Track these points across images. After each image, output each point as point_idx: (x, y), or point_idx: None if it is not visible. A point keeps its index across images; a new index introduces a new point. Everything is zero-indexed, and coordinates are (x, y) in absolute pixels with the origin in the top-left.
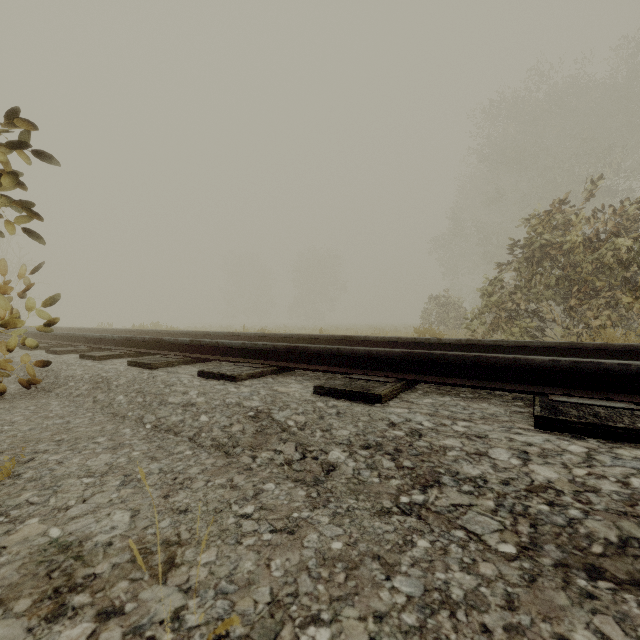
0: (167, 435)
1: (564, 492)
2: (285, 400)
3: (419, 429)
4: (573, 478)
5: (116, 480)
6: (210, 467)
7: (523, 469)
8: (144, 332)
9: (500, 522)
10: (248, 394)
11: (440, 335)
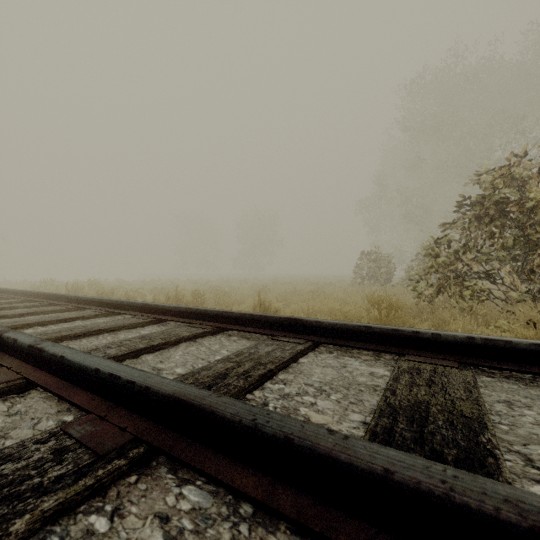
0: None
1: None
2: None
3: None
4: None
5: None
6: None
7: None
8: (58, 297)
9: None
10: None
11: (398, 305)
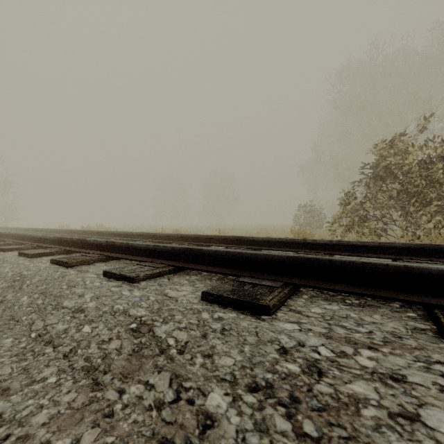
0: (45, 348)
1: None
2: (172, 308)
3: (317, 361)
4: None
5: None
6: (63, 410)
7: None
8: (85, 232)
9: None
10: (138, 299)
11: (311, 235)
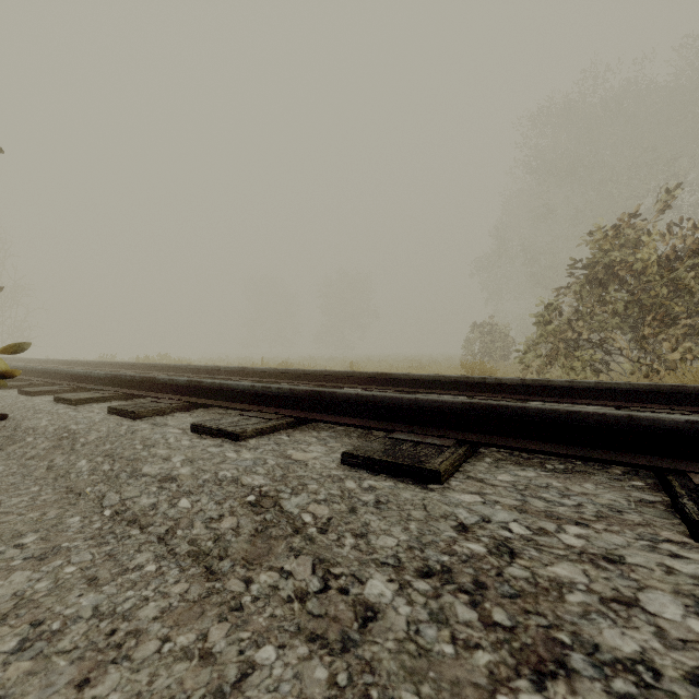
0: (129, 530)
1: None
2: (301, 475)
3: (508, 540)
4: None
5: (13, 637)
6: (176, 603)
7: None
8: (145, 366)
9: None
10: (251, 463)
11: (492, 371)
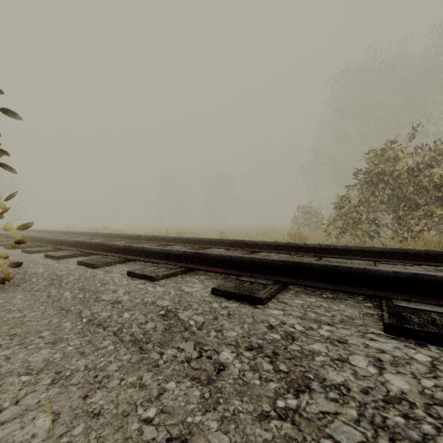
0: (97, 329)
1: (416, 404)
2: (189, 300)
3: (292, 332)
4: (423, 390)
5: (48, 378)
6: (126, 363)
7: (379, 378)
8: (95, 234)
9: (363, 433)
10: (162, 293)
11: (306, 237)
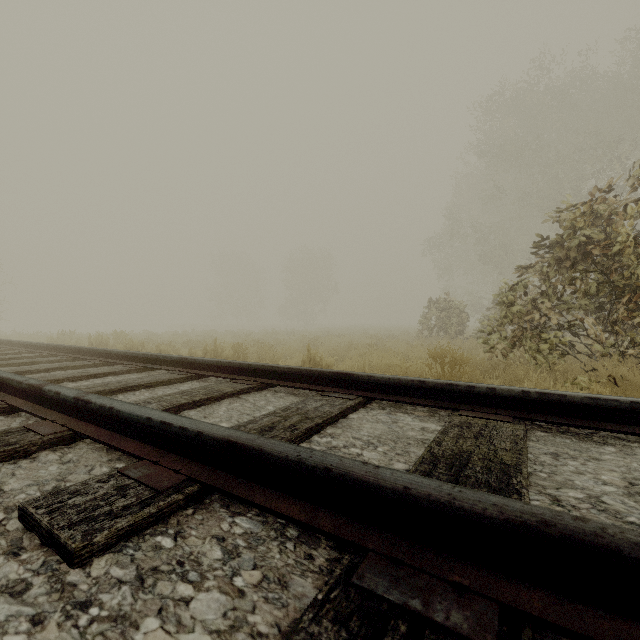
0: None
1: None
2: None
3: None
4: None
5: None
6: None
7: None
8: (84, 351)
9: None
10: None
11: (463, 359)
